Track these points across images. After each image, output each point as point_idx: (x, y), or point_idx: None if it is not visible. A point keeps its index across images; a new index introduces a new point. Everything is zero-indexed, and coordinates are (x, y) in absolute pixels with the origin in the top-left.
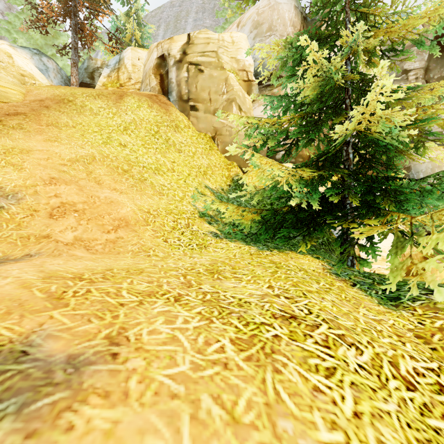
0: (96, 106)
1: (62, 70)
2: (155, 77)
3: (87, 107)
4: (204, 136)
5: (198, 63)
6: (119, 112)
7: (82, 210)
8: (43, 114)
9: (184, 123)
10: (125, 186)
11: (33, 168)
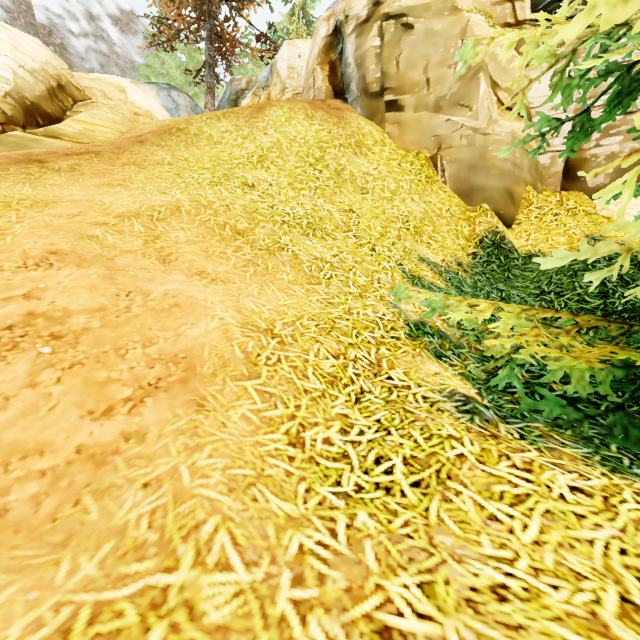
0: (219, 131)
1: (198, 107)
2: (322, 70)
3: (204, 135)
4: (414, 157)
5: (402, 13)
6: (253, 133)
7: (74, 334)
8: (130, 151)
9: (374, 138)
10: (230, 264)
11: (26, 234)
